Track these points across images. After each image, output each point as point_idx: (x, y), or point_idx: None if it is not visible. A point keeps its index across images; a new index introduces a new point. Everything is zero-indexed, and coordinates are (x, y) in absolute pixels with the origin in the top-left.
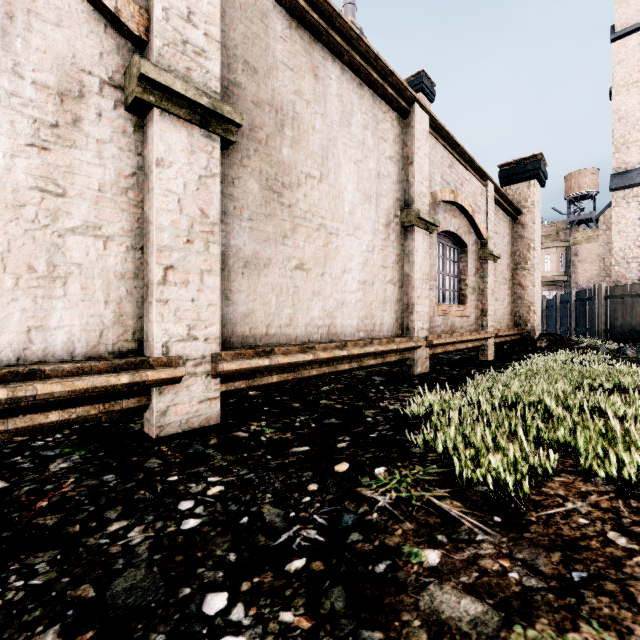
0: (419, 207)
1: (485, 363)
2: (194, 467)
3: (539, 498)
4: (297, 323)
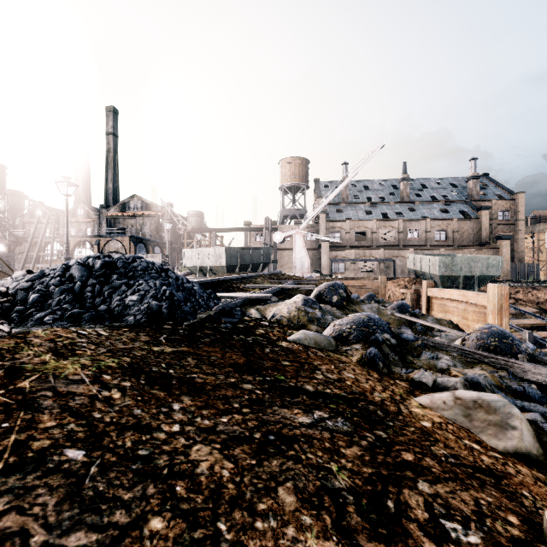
0: None
1: None
2: None
3: None
4: None
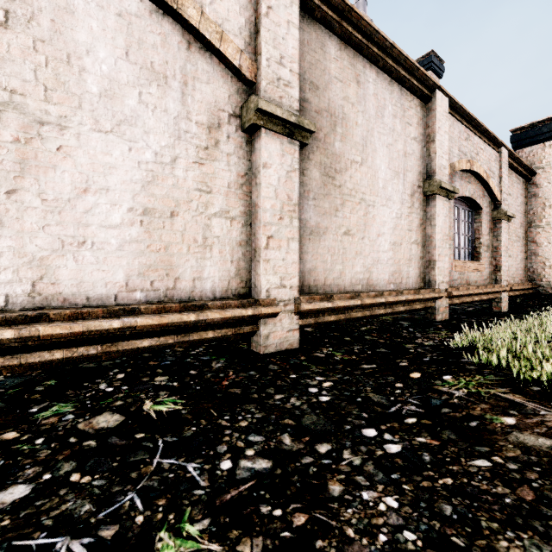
0: (440, 178)
1: (500, 314)
2: (301, 371)
3: None
4: (345, 276)
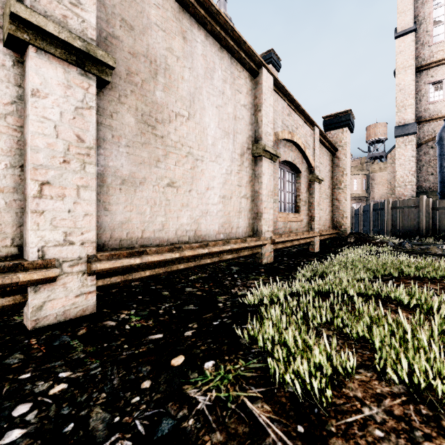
0: (265, 142)
1: (313, 254)
2: (52, 361)
3: (340, 402)
4: (168, 228)
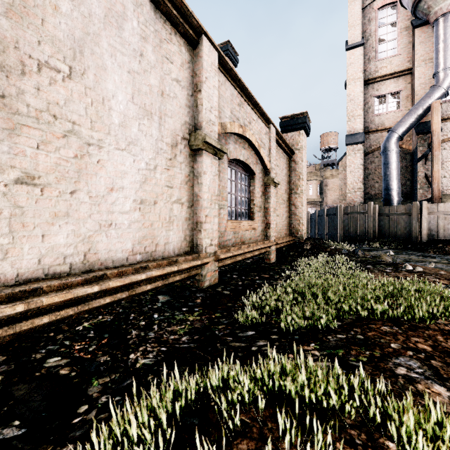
0: (207, 133)
1: (268, 267)
2: None
3: None
4: (20, 255)
